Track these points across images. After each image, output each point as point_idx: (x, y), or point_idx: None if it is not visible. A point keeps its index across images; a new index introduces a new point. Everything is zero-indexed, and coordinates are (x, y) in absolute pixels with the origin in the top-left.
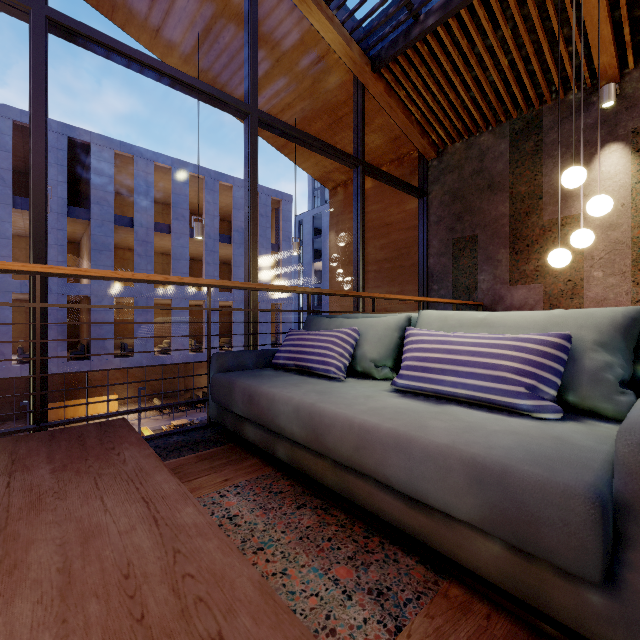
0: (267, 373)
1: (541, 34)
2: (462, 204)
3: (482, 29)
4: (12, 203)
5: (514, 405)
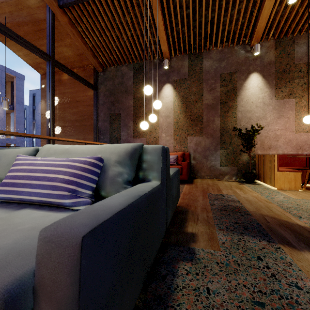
0: None
1: (142, 26)
2: (114, 97)
3: (118, 12)
4: None
5: (62, 203)
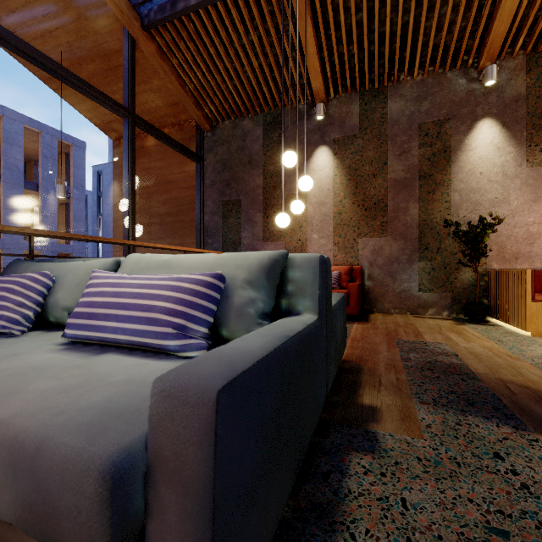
0: None
1: (278, 49)
2: (230, 173)
3: (237, 28)
4: None
5: (164, 347)
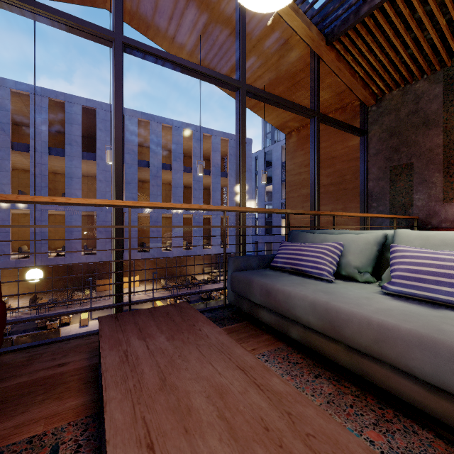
0: (270, 273)
1: None
2: (398, 139)
3: None
4: (81, 156)
5: None
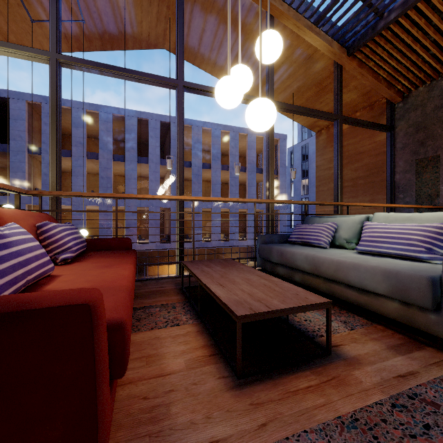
0: (286, 245)
1: None
2: (425, 133)
3: (438, 8)
4: (137, 160)
5: (419, 257)
